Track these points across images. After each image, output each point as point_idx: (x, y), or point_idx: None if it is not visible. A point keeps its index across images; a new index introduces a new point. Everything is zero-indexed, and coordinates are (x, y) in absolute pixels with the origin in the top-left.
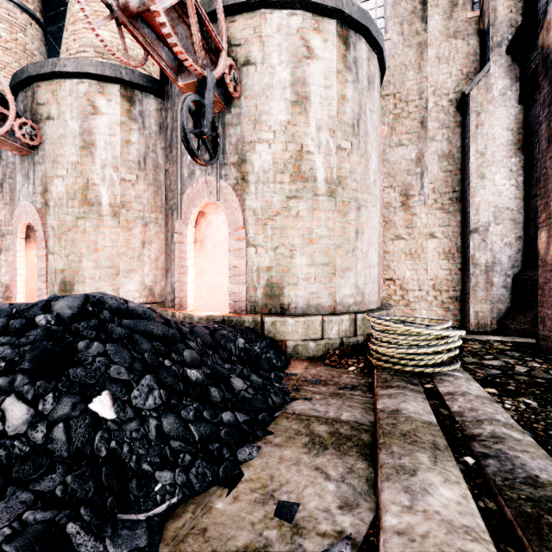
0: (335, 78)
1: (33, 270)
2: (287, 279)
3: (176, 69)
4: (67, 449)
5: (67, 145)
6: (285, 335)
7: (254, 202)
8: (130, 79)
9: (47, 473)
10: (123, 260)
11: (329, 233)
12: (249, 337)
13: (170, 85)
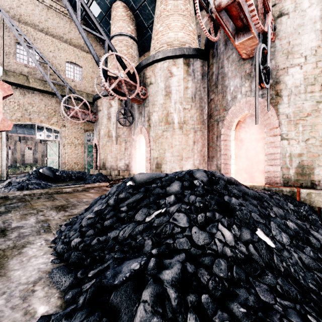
0: None
1: (141, 158)
2: (317, 162)
3: (234, 35)
4: (262, 261)
5: (159, 95)
6: (319, 203)
7: (286, 109)
8: (188, 53)
9: (262, 274)
10: (184, 151)
11: None
12: (293, 202)
13: (215, 49)
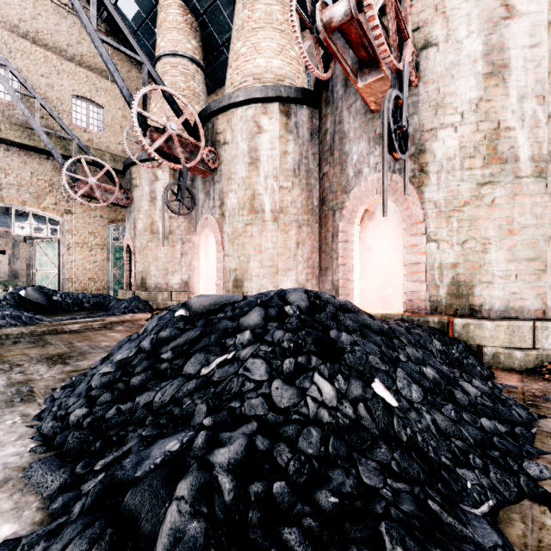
0: (545, 32)
1: (209, 270)
2: (478, 276)
3: (356, 71)
4: (376, 428)
5: (238, 163)
6: (480, 340)
7: (434, 193)
8: (288, 95)
9: (373, 446)
10: (282, 259)
11: (535, 221)
12: (442, 339)
13: (330, 91)
